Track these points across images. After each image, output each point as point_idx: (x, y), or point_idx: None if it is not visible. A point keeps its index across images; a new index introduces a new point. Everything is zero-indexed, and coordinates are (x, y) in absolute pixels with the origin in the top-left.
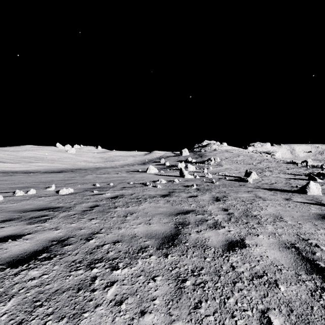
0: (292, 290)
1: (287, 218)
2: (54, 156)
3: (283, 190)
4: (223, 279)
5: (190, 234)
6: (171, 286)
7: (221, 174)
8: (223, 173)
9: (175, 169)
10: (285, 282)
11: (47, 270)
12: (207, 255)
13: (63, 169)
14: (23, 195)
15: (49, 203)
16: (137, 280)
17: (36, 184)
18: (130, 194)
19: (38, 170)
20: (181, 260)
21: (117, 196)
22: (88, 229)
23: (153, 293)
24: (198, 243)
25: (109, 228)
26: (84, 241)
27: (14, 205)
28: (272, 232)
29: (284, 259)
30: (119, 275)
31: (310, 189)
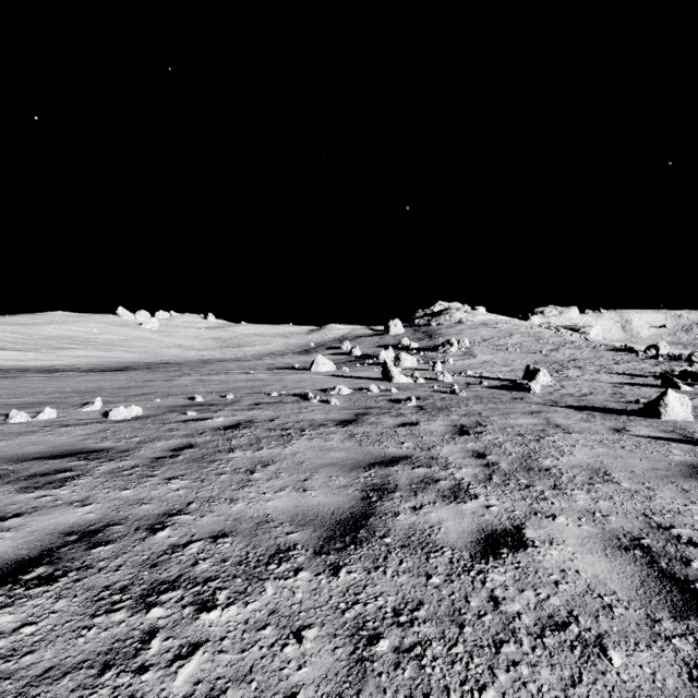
0: (641, 663)
1: (620, 474)
2: (111, 336)
3: (608, 410)
4: (471, 633)
5: (397, 514)
6: (341, 656)
7: (473, 374)
8: (477, 372)
9: (373, 363)
10: (622, 640)
11: (37, 612)
12: (434, 568)
13: (131, 363)
14: (27, 421)
15: (80, 440)
16: (258, 639)
17: (63, 397)
18: (268, 420)
19: (75, 367)
20: (369, 583)
21: (238, 423)
22: (158, 504)
23: (293, 675)
24: (414, 538)
25: (208, 501)
26: (142, 535)
27: (1, 446)
28: (587, 508)
29: (618, 578)
30: (214, 626)
31: (668, 407)
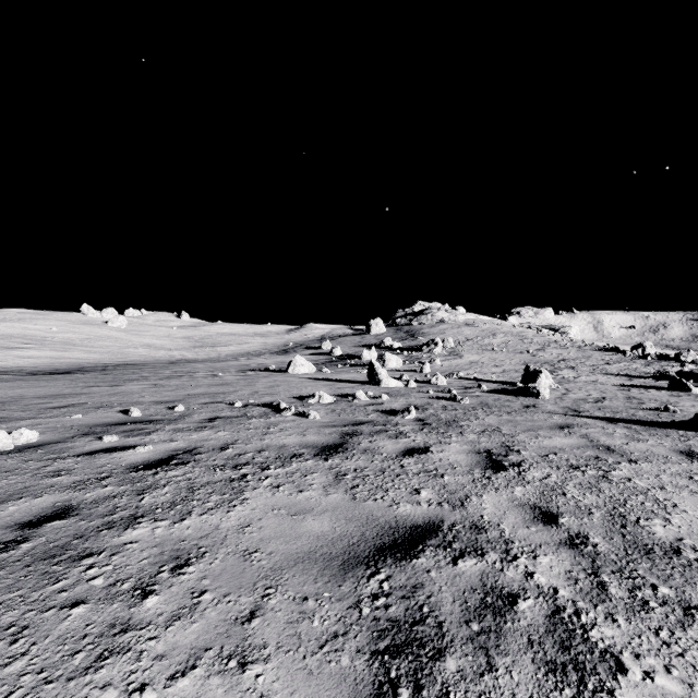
0: None
1: None
2: (72, 334)
3: (644, 421)
4: None
5: None
6: None
7: (465, 376)
8: (469, 373)
9: (356, 364)
10: None
11: None
12: None
13: (87, 364)
14: None
15: None
16: None
17: None
18: (218, 448)
19: (17, 369)
20: None
21: (171, 456)
22: None
23: None
24: None
25: None
26: None
27: None
28: None
29: None
30: None
31: None
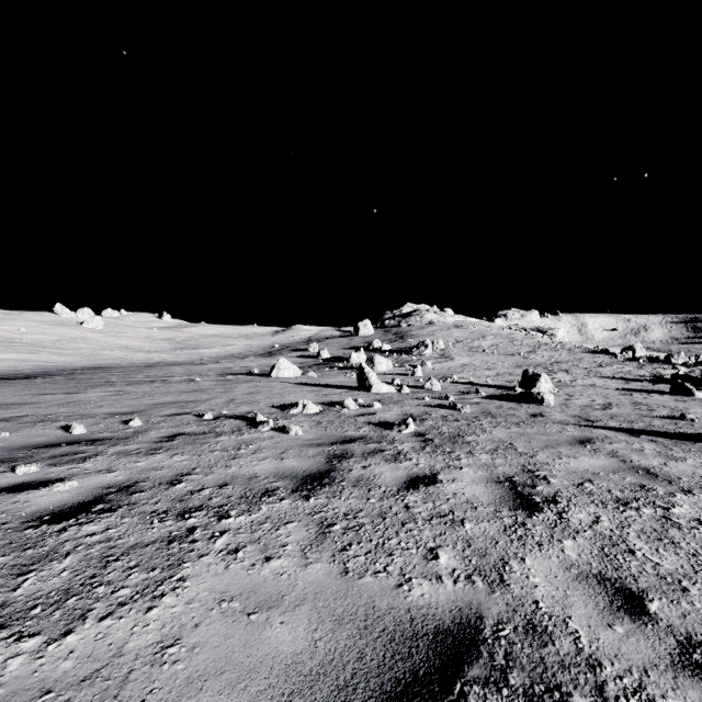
0: None
1: None
2: (42, 336)
3: (666, 432)
4: None
5: None
6: None
7: (459, 380)
8: (462, 377)
9: (344, 367)
10: None
11: None
12: None
13: (55, 368)
14: None
15: None
16: None
17: None
18: (167, 481)
19: None
20: None
21: (98, 496)
22: None
23: None
24: None
25: None
26: None
27: None
28: None
29: None
30: None
31: None
